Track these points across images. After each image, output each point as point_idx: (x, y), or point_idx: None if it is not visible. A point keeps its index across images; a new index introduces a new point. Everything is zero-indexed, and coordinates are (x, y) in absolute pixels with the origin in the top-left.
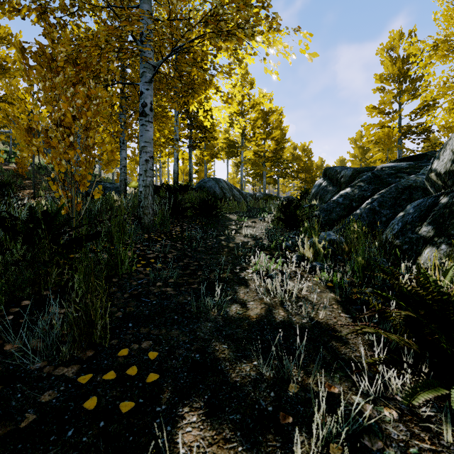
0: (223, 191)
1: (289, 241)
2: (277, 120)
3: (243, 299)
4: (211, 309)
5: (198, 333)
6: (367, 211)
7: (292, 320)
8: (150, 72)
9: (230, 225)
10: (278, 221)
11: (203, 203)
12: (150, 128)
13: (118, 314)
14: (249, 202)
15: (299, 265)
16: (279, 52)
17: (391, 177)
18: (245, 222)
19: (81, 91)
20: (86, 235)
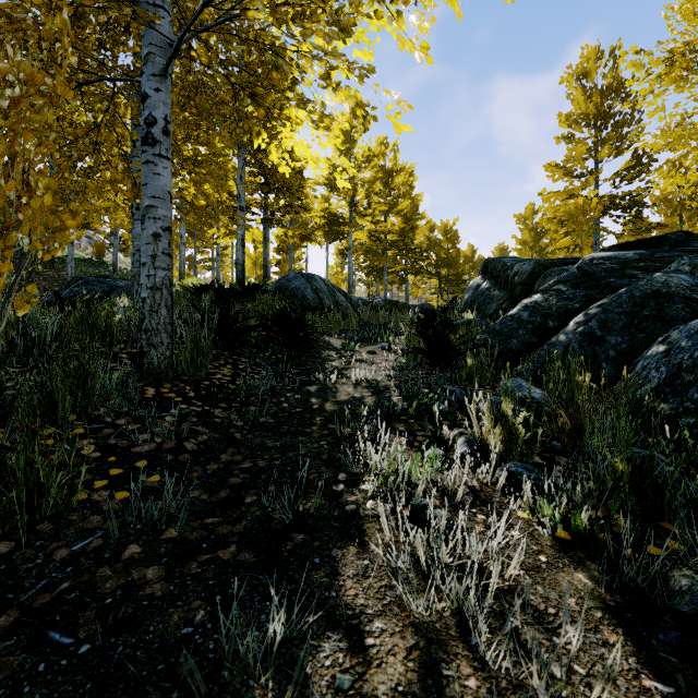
0: (319, 295)
1: (445, 401)
2: (406, 183)
3: (354, 608)
4: (258, 670)
5: None
6: (580, 338)
7: None
8: (162, 55)
9: (330, 360)
10: (415, 353)
11: (281, 318)
12: (163, 170)
13: None
14: (362, 314)
15: (474, 466)
16: None
17: (614, 276)
18: (357, 352)
19: None
20: None
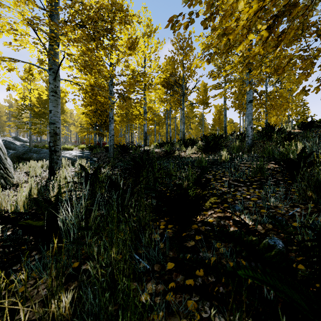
0: None
1: None
2: None
3: None
4: None
5: None
6: None
7: None
8: None
9: None
10: None
11: None
12: None
13: None
14: None
15: None
16: None
17: None
18: None
19: None
20: None
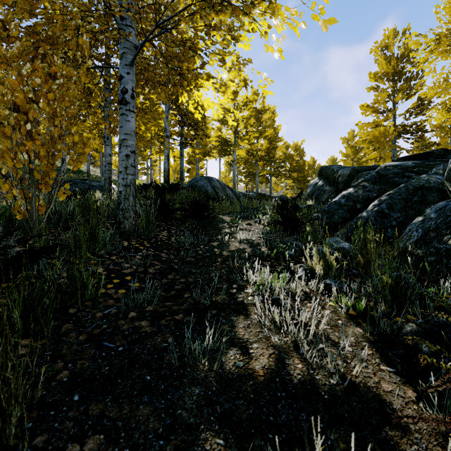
0: (216, 190)
1: (292, 249)
2: (270, 118)
3: (243, 339)
4: (200, 359)
5: (179, 410)
6: (375, 214)
7: (315, 379)
8: (131, 53)
9: (224, 228)
10: (275, 224)
11: (194, 203)
12: (131, 118)
13: (61, 375)
14: (242, 202)
15: (307, 282)
16: (284, 22)
17: (398, 177)
18: (240, 224)
19: (40, 67)
20: (35, 250)
